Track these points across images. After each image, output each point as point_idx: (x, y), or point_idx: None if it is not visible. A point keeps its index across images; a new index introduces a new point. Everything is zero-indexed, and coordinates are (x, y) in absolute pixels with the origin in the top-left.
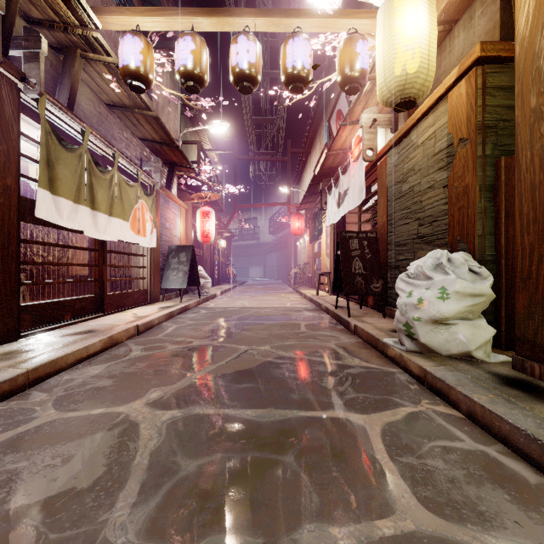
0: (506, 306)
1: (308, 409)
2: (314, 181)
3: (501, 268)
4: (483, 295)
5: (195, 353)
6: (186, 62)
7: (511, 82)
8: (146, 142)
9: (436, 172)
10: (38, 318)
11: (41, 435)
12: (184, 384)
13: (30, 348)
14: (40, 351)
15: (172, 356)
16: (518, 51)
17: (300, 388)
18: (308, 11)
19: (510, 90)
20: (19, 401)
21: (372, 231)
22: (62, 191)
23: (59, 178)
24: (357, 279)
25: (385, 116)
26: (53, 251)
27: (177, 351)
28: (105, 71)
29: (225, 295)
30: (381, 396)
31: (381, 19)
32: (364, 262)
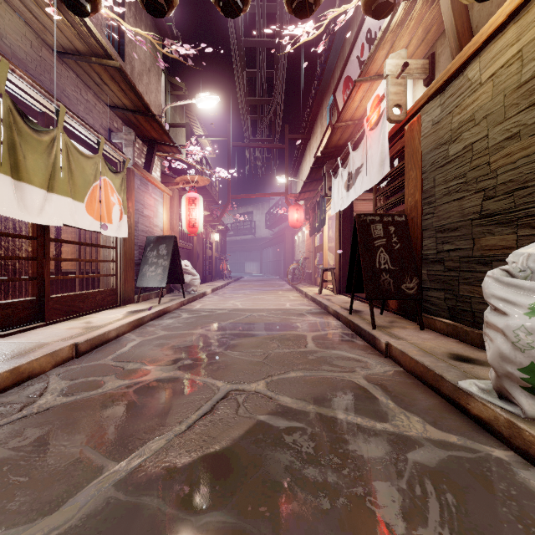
0: None
1: None
2: (316, 164)
3: None
4: None
5: (144, 399)
6: None
7: None
8: (116, 110)
9: (525, 110)
10: None
11: None
12: (74, 513)
13: None
14: None
15: (102, 408)
16: None
17: (333, 532)
18: None
19: None
20: None
21: (400, 214)
22: None
23: None
24: (383, 276)
25: (417, 61)
26: (13, 243)
27: (115, 394)
28: None
29: (217, 293)
30: None
31: None
32: (391, 254)
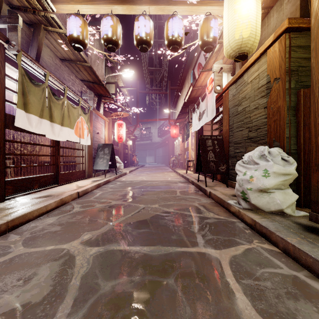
0: (304, 181)
1: (183, 246)
2: (184, 105)
3: (300, 157)
4: (290, 174)
5: (113, 209)
6: (107, 32)
7: (306, 43)
8: (84, 82)
9: (259, 98)
10: (17, 187)
11: (12, 264)
12: (105, 229)
13: (11, 207)
14: (17, 208)
15: (99, 211)
16: (313, 22)
17: (177, 232)
18: (181, 1)
19: (306, 48)
20: (1, 241)
21: (220, 135)
22: (32, 110)
23: (30, 102)
24: (211, 164)
25: (227, 65)
26: (29, 147)
27: (101, 208)
28: (59, 38)
29: (132, 173)
30: (228, 237)
31: (226, 5)
32: (215, 153)
